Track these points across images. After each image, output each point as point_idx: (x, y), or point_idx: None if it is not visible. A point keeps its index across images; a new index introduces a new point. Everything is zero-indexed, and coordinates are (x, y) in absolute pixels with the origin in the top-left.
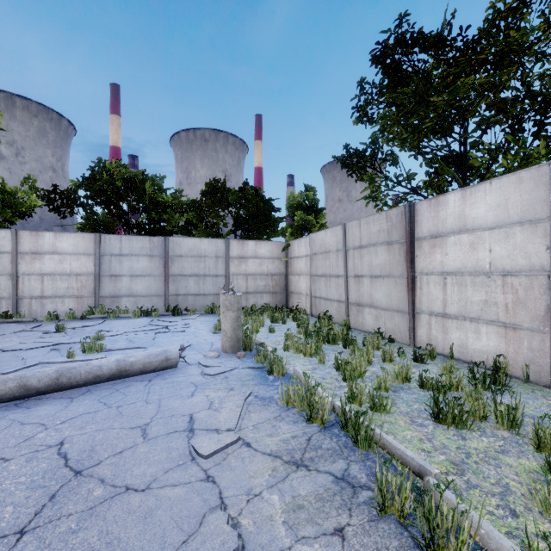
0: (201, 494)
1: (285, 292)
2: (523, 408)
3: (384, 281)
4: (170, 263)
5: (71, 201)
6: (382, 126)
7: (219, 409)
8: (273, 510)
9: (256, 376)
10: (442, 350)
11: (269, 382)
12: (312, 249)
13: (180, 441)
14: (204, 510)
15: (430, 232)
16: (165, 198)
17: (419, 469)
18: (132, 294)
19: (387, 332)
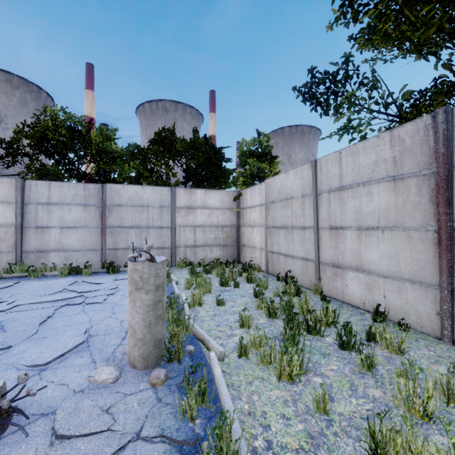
0: None
1: (236, 245)
2: None
3: (384, 236)
4: (107, 213)
5: (13, 149)
6: (375, 17)
7: None
8: None
9: None
10: None
11: None
12: (268, 196)
13: None
14: None
15: None
16: (114, 148)
17: None
18: (62, 249)
19: (390, 310)
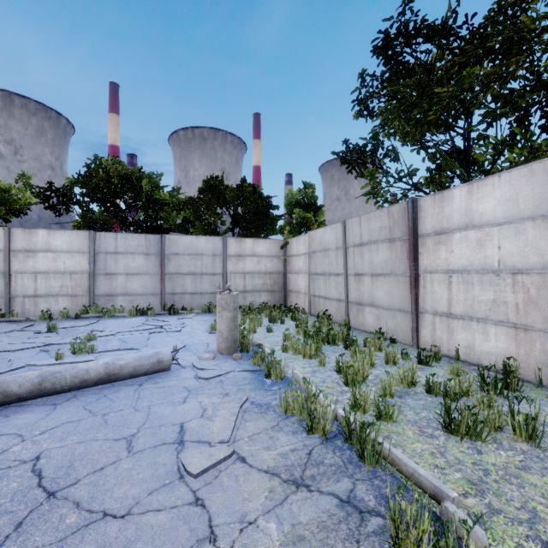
0: (188, 522)
1: (283, 290)
2: (545, 419)
3: (385, 280)
4: (166, 261)
5: (66, 198)
6: (383, 119)
7: (212, 417)
8: (270, 543)
9: (252, 380)
10: (447, 352)
11: (267, 387)
12: (310, 247)
13: (168, 455)
14: (190, 543)
15: (435, 229)
16: (162, 196)
17: (434, 491)
18: (127, 293)
19: (389, 332)
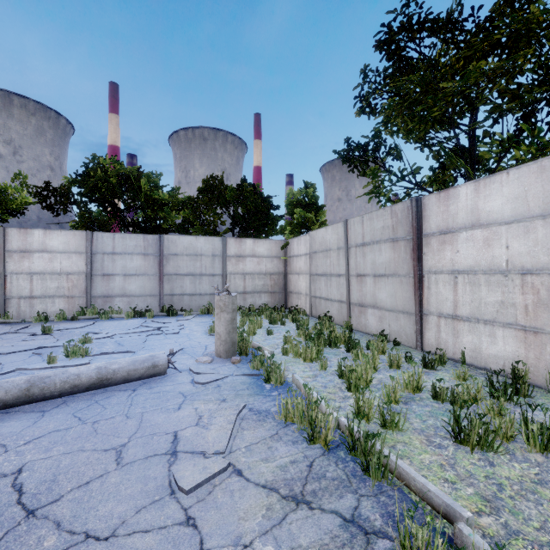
0: (178, 545)
1: (284, 291)
2: None
3: (388, 281)
4: (164, 261)
5: (64, 198)
6: (386, 116)
7: (207, 426)
8: None
9: (251, 385)
10: (453, 355)
11: (266, 392)
12: (311, 247)
13: (159, 467)
14: None
15: (439, 228)
16: (161, 195)
17: (446, 510)
18: (125, 294)
19: (392, 335)
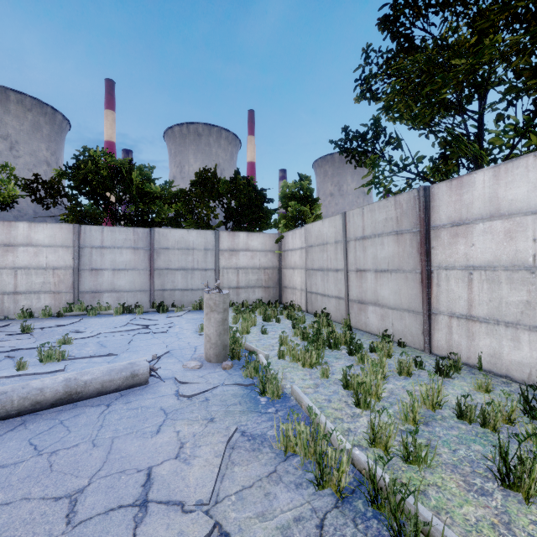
0: None
1: (278, 286)
2: None
3: (392, 277)
4: (155, 255)
5: (54, 191)
6: (388, 101)
7: (189, 459)
8: None
9: (244, 398)
10: (467, 359)
11: (261, 408)
12: (307, 241)
13: (121, 530)
14: None
15: (451, 219)
16: (154, 188)
17: None
18: (114, 290)
19: (396, 334)
